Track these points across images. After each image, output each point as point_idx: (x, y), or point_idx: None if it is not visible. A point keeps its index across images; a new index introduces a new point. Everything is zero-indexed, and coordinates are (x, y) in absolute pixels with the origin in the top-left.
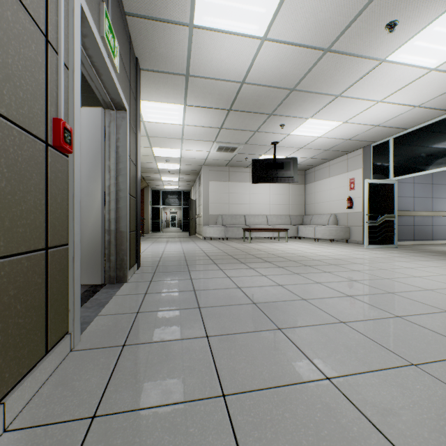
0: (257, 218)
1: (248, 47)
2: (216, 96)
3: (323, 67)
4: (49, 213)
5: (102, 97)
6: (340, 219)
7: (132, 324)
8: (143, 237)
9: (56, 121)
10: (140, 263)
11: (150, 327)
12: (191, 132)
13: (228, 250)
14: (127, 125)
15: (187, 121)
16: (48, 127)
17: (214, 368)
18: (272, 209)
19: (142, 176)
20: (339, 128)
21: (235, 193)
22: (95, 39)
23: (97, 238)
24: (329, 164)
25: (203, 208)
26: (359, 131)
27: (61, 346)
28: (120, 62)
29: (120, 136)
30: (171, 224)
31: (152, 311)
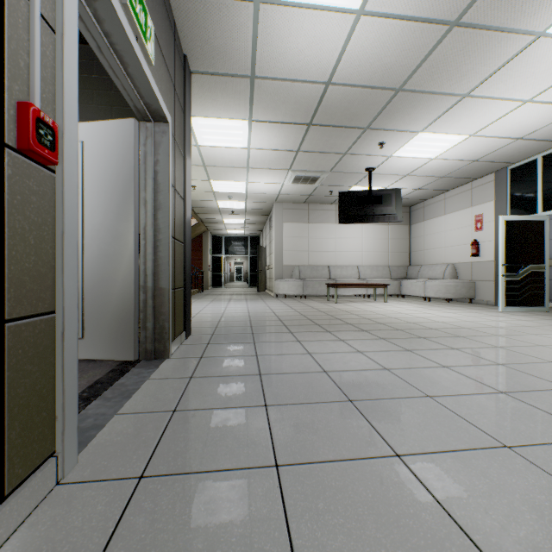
0: (345, 270)
1: (337, 28)
2: (291, 105)
3: (446, 52)
4: (6, 262)
5: (133, 102)
6: (461, 270)
7: (161, 433)
8: (200, 294)
9: (21, 107)
10: (190, 329)
11: (187, 441)
12: (260, 157)
13: (307, 312)
14: (169, 143)
15: (254, 143)
16: (4, 115)
17: (287, 546)
18: (366, 258)
19: (200, 218)
20: (463, 145)
21: (316, 237)
22: (110, 2)
23: (128, 298)
24: (445, 196)
25: (274, 256)
26: (492, 148)
27: (34, 483)
28: (158, 53)
29: (160, 157)
30: (236, 277)
31: (196, 410)
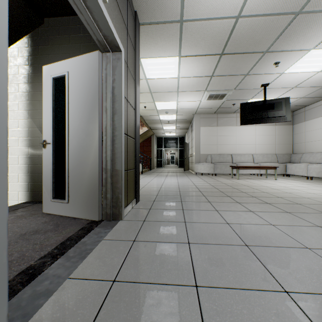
0: (243, 157)
1: None
2: (209, 40)
3: None
4: None
5: (95, 36)
6: None
7: (96, 313)
8: (149, 172)
9: None
10: (139, 197)
11: None
12: (185, 83)
13: (218, 186)
14: (122, 66)
15: (182, 73)
16: None
17: None
18: (258, 148)
19: (149, 127)
20: None
21: (222, 136)
22: None
23: (95, 176)
24: None
25: (194, 148)
26: None
27: None
28: None
29: (116, 77)
30: (170, 161)
31: (132, 283)
